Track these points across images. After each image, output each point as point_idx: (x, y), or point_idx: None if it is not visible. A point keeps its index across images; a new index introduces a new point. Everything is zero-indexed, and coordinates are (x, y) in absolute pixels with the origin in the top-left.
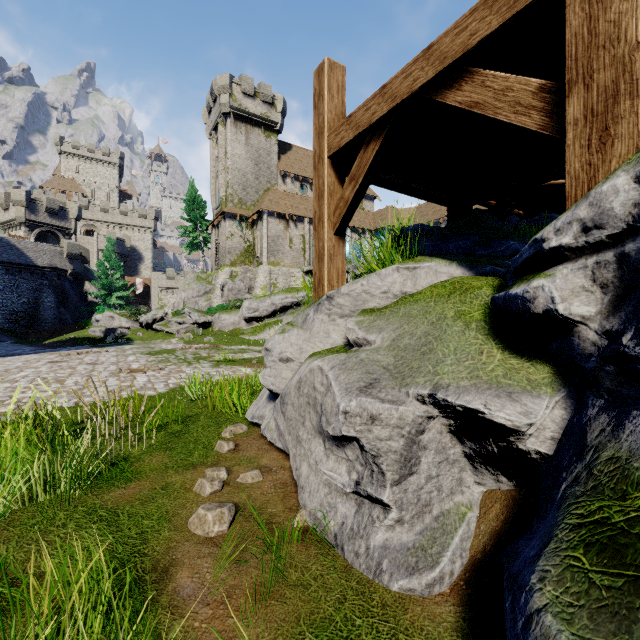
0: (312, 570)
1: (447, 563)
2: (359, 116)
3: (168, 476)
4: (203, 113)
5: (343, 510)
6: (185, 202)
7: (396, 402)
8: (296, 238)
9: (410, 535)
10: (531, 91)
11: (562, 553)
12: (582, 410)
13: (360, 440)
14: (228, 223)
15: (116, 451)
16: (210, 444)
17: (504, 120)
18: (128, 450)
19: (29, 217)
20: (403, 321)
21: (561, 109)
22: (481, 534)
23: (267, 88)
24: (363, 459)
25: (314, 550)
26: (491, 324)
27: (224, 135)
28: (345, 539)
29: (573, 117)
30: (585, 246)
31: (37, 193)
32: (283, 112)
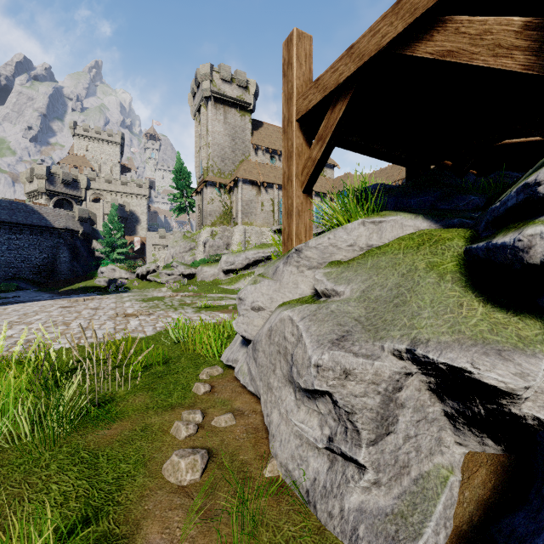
0: (284, 530)
1: (431, 535)
2: (326, 78)
3: (148, 417)
4: (188, 98)
5: (315, 465)
6: (174, 173)
7: (371, 356)
8: (266, 202)
9: (387, 499)
10: (514, 31)
11: None
12: None
13: (333, 395)
14: (209, 190)
15: (104, 390)
16: (188, 385)
17: (481, 65)
18: (115, 389)
19: (49, 188)
20: (372, 273)
21: None
22: (466, 501)
23: (242, 74)
24: (336, 414)
25: (285, 506)
26: (468, 276)
27: (206, 115)
28: (317, 497)
29: None
30: None
31: (55, 168)
32: (255, 94)
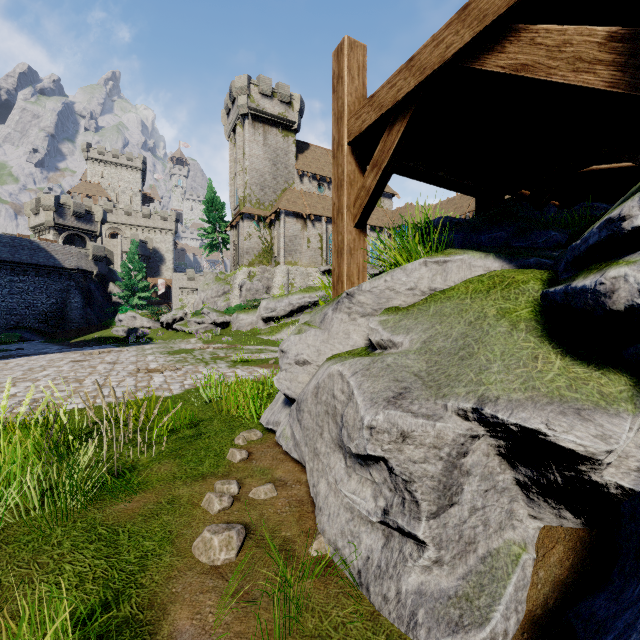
0: (332, 616)
1: (500, 620)
2: (382, 95)
3: (175, 488)
4: (222, 115)
5: (368, 542)
6: (204, 204)
7: (432, 417)
8: (314, 237)
9: (451, 579)
10: (597, 42)
11: None
12: None
13: (389, 461)
14: (246, 223)
15: (124, 457)
16: (222, 452)
17: (560, 81)
18: (137, 456)
19: (57, 221)
20: (434, 320)
21: (639, 59)
22: (540, 582)
23: (285, 88)
24: (392, 483)
25: (334, 588)
26: (544, 324)
27: (242, 136)
28: (371, 578)
29: None
30: None
31: (65, 198)
32: (300, 111)
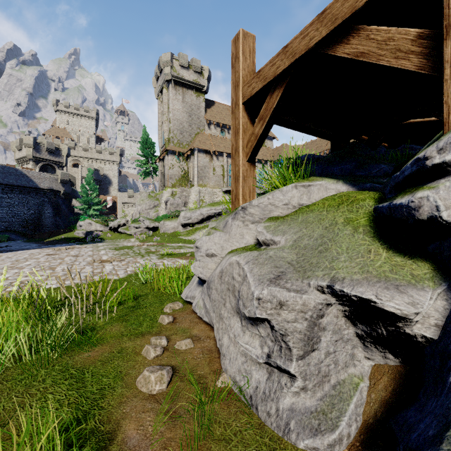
0: (232, 426)
1: (345, 426)
2: (266, 70)
3: (123, 342)
4: (153, 81)
5: (257, 376)
6: (140, 143)
7: (300, 291)
8: (218, 167)
9: (312, 400)
10: (410, 39)
11: None
12: None
13: (271, 321)
14: (170, 157)
15: (87, 321)
16: (155, 317)
17: (386, 64)
18: (95, 321)
19: (35, 155)
20: (302, 226)
21: (437, 51)
22: (372, 402)
23: (197, 62)
24: (273, 336)
25: (234, 408)
26: (375, 228)
27: (167, 96)
28: (259, 400)
29: (450, 56)
30: None
31: (41, 138)
32: (208, 78)
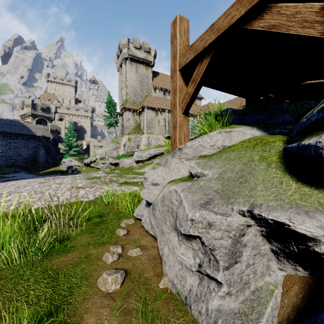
0: (171, 322)
1: None
2: (197, 44)
3: (89, 249)
4: (115, 58)
5: (190, 281)
6: (106, 103)
7: (225, 214)
8: (161, 120)
9: (236, 303)
10: (315, 11)
11: None
12: None
13: (201, 238)
14: (127, 113)
15: (63, 233)
16: (114, 230)
17: (294, 33)
18: (70, 232)
19: (33, 112)
20: (225, 162)
21: None
22: (285, 306)
23: (146, 44)
24: (203, 250)
25: (172, 306)
26: (285, 164)
27: (125, 69)
28: (192, 301)
29: None
30: None
31: (37, 101)
32: (154, 56)
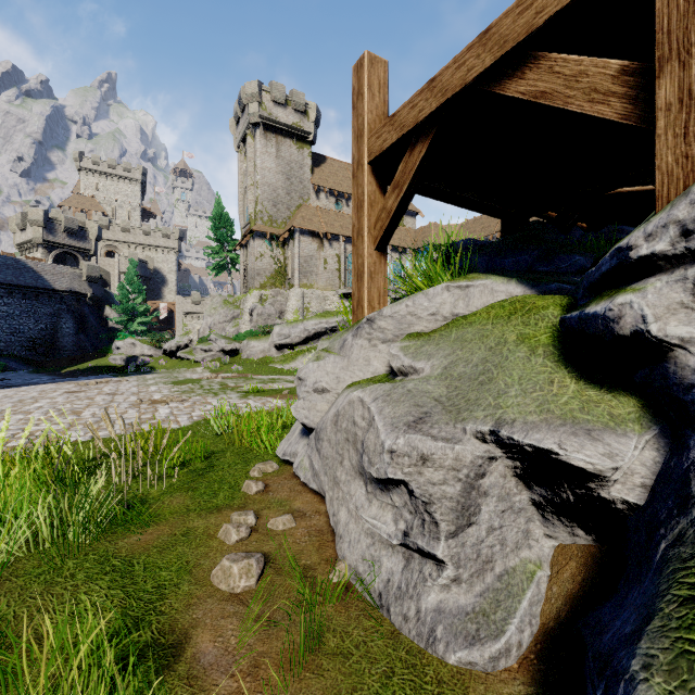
0: (353, 636)
1: (514, 632)
2: (404, 115)
3: (190, 520)
4: (230, 124)
5: (389, 565)
6: (211, 220)
7: (451, 440)
8: (331, 258)
9: (469, 597)
10: (610, 75)
11: (672, 634)
12: (681, 452)
13: (409, 484)
14: (257, 242)
15: (133, 491)
16: (237, 484)
17: (577, 110)
18: (146, 490)
19: (47, 238)
20: (456, 346)
21: (648, 94)
22: (554, 597)
23: (299, 95)
24: (412, 506)
25: (355, 611)
26: (561, 349)
27: (253, 147)
28: (391, 599)
29: (665, 101)
30: (685, 253)
31: (55, 212)
32: (317, 121)
